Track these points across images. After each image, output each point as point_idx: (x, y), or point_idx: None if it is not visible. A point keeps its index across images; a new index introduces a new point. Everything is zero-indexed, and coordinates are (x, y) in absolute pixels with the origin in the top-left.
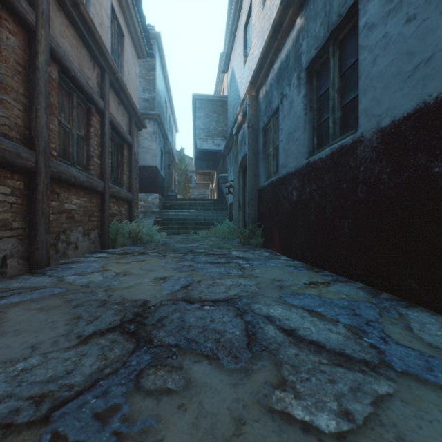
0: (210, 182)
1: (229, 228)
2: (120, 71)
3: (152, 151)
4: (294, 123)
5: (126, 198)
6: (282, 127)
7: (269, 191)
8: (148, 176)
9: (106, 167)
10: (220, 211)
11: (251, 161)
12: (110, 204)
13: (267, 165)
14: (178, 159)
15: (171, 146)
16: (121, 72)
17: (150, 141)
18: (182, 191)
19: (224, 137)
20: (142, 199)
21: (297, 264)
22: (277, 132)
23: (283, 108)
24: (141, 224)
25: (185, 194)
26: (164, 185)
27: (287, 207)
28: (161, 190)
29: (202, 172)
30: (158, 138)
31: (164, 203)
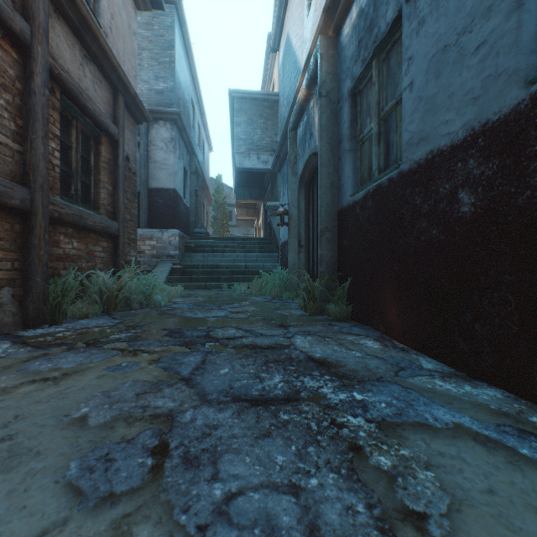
0: (255, 218)
1: (283, 280)
2: (93, 7)
3: (168, 167)
4: (466, 9)
5: (104, 229)
6: (414, 51)
7: (369, 209)
8: (163, 203)
9: (34, 160)
10: (268, 255)
11: (326, 159)
12: (59, 238)
13: (359, 161)
14: (214, 189)
15: (202, 168)
16: (96, 9)
17: (166, 153)
18: (219, 230)
19: (273, 150)
20: (154, 237)
21: (513, 407)
22: (387, 85)
23: (416, 5)
24: (123, 276)
25: (222, 234)
26: (190, 218)
27: (434, 236)
28: (185, 226)
29: (245, 204)
30: (178, 149)
31: (187, 243)
